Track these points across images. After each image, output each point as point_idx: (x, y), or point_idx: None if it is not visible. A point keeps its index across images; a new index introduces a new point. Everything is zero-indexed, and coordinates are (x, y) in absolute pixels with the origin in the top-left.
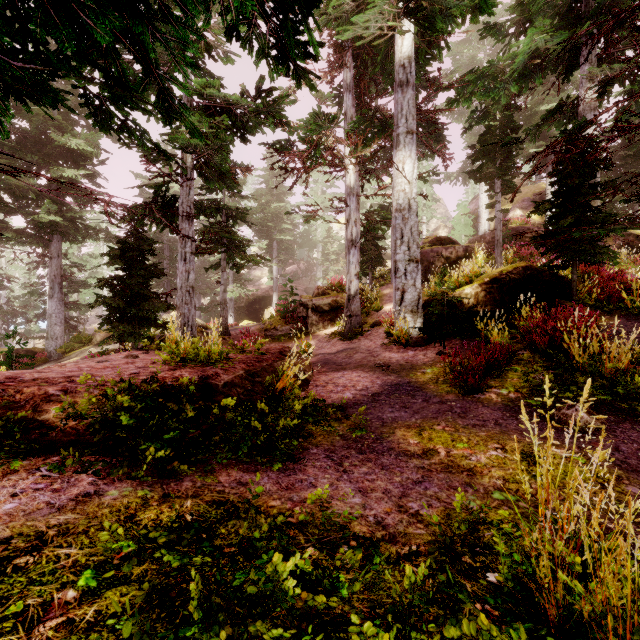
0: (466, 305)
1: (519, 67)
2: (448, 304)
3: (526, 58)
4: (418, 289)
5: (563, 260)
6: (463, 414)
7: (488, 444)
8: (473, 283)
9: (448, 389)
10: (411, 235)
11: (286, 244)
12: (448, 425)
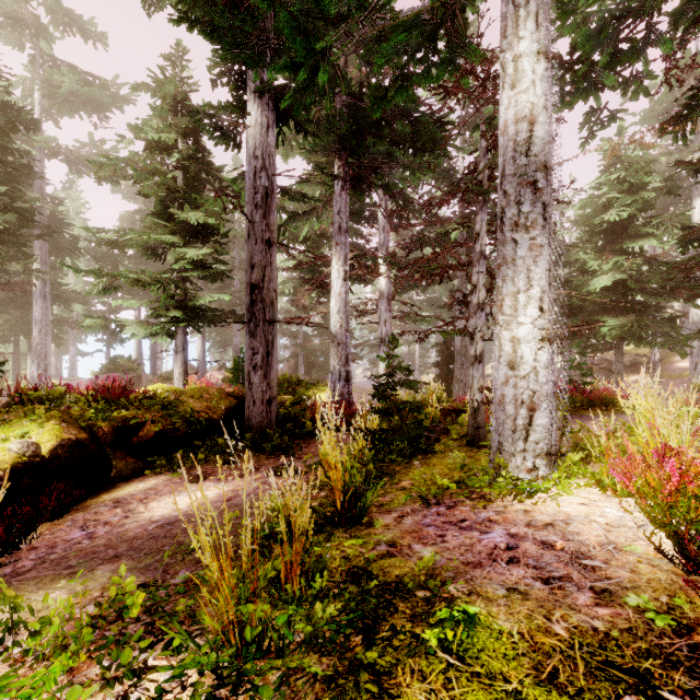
0: None
1: None
2: None
3: None
4: None
5: None
6: None
7: None
8: None
9: None
10: None
11: None
12: None
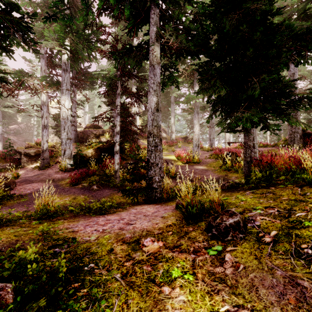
0: (88, 156)
1: (113, 74)
2: (82, 156)
3: (115, 72)
4: (71, 150)
5: (121, 142)
6: (67, 191)
7: (66, 197)
8: (91, 148)
9: (68, 185)
10: (68, 129)
11: (9, 114)
12: (59, 195)
